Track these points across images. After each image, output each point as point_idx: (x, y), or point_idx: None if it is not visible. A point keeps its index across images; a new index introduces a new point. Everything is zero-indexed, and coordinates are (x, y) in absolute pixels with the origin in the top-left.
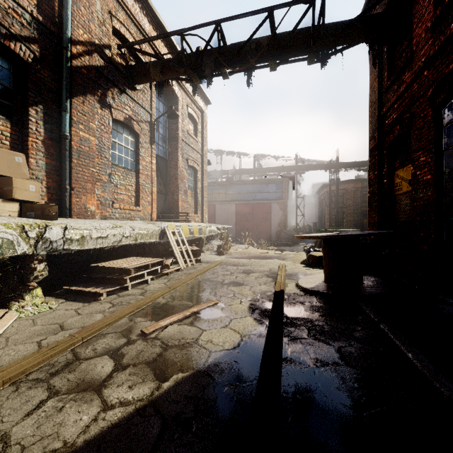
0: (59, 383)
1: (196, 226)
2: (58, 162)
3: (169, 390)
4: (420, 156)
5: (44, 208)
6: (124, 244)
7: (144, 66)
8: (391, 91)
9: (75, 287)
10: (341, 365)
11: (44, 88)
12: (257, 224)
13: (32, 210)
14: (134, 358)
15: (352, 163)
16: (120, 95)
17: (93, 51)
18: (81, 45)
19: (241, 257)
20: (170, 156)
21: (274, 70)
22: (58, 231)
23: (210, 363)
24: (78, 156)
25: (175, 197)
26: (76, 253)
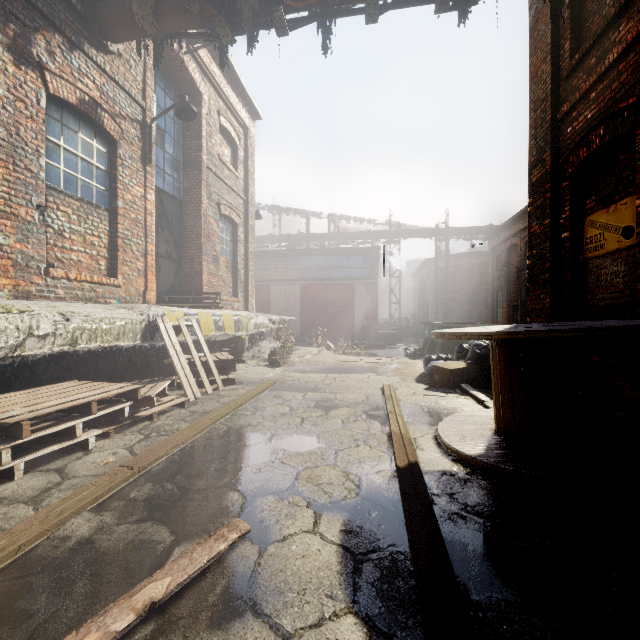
0: None
1: (229, 315)
2: None
3: None
4: None
5: None
6: (58, 352)
7: (120, 2)
8: (582, 71)
9: None
10: None
11: None
12: (333, 316)
13: None
14: None
15: (468, 228)
16: (69, 51)
17: None
18: None
19: (311, 369)
20: (186, 194)
21: (373, 21)
22: None
23: None
24: None
25: (195, 267)
26: None
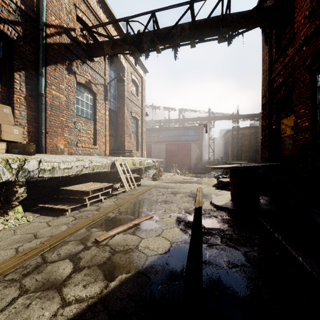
0: (28, 283)
1: (137, 159)
2: (36, 113)
3: (115, 288)
4: (300, 109)
5: (25, 146)
6: (85, 173)
7: (99, 44)
8: (278, 62)
9: (47, 205)
10: (248, 267)
11: (26, 59)
12: (181, 158)
13: (16, 148)
14: (88, 261)
15: (248, 115)
16: (82, 65)
17: (62, 32)
18: (53, 28)
19: (170, 182)
20: (118, 109)
21: (193, 47)
22: (34, 164)
23: (147, 265)
24: (51, 108)
25: (122, 139)
26: (48, 179)
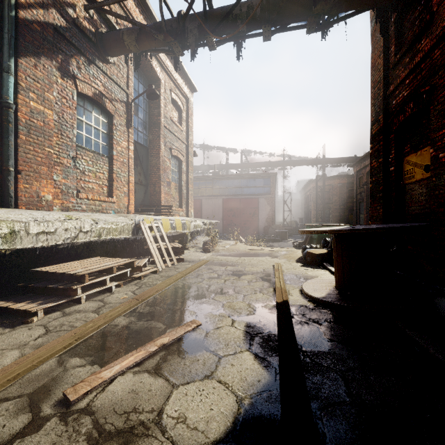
0: None
1: (179, 220)
2: None
3: None
4: None
5: None
6: (88, 241)
7: (116, 34)
8: (401, 66)
9: (1, 302)
10: None
11: None
12: (244, 220)
13: None
14: None
15: (339, 158)
16: (88, 65)
17: (49, 5)
18: None
19: (229, 254)
20: (151, 143)
21: (268, 39)
22: None
23: None
24: (27, 131)
25: (156, 189)
26: (13, 253)
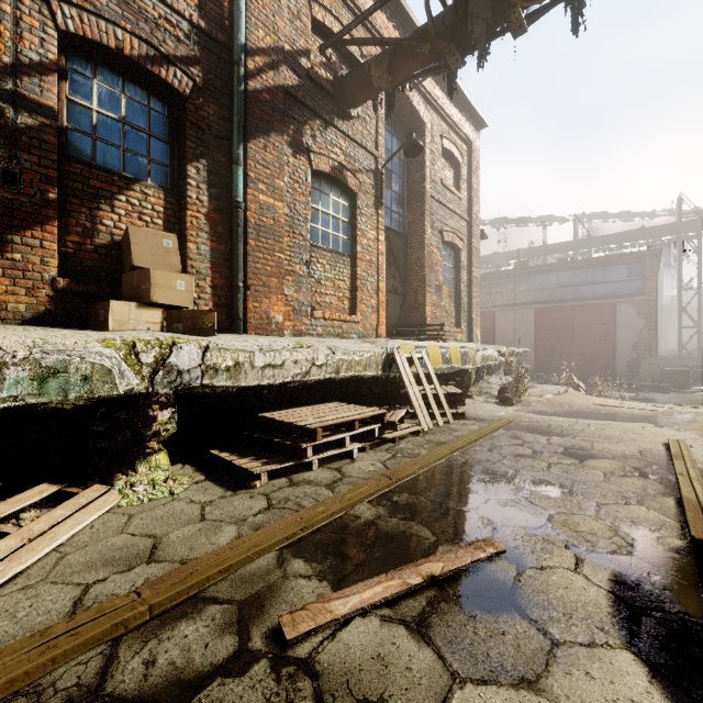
0: None
1: (456, 347)
2: (228, 246)
3: None
4: None
5: (197, 317)
6: (323, 379)
7: (361, 71)
8: None
9: (226, 454)
10: None
11: (209, 133)
12: (581, 346)
13: (179, 320)
14: None
15: None
16: (325, 130)
17: (280, 62)
18: (261, 55)
19: (553, 412)
20: (410, 228)
21: None
22: (192, 354)
23: None
24: (256, 234)
25: (419, 299)
26: (239, 391)
